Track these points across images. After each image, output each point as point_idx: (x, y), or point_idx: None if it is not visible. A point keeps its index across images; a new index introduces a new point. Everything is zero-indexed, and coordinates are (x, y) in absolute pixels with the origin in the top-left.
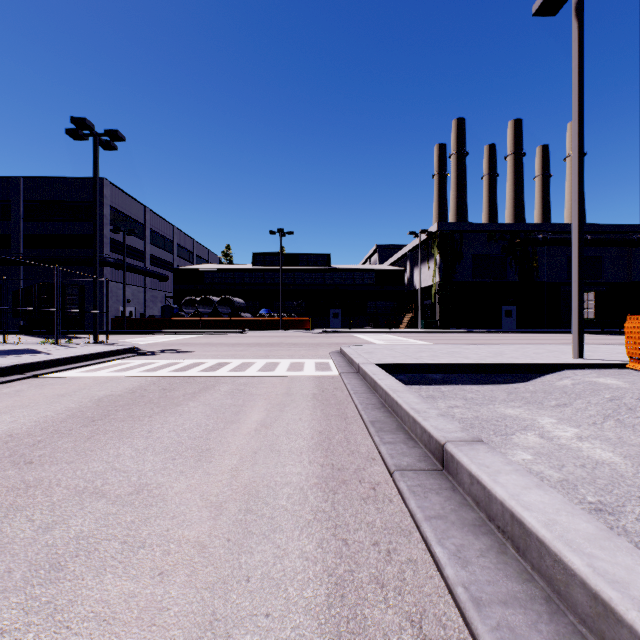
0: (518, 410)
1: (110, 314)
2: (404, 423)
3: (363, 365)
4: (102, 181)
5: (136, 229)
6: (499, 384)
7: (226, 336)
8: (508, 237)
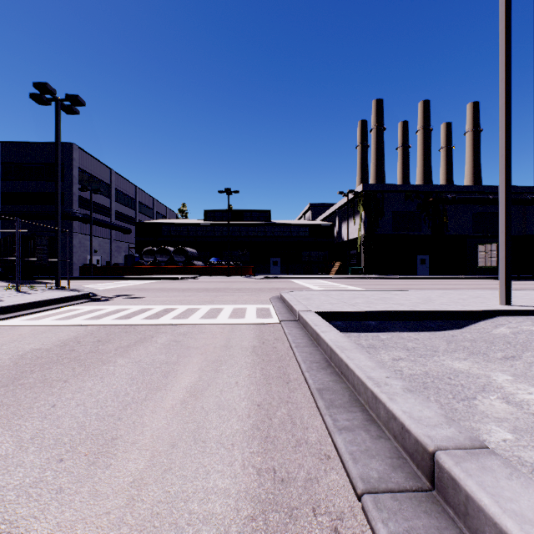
0: (466, 363)
1: (79, 262)
2: (358, 393)
3: (303, 313)
4: (71, 146)
5: (102, 188)
6: (434, 331)
7: (179, 281)
8: (422, 196)
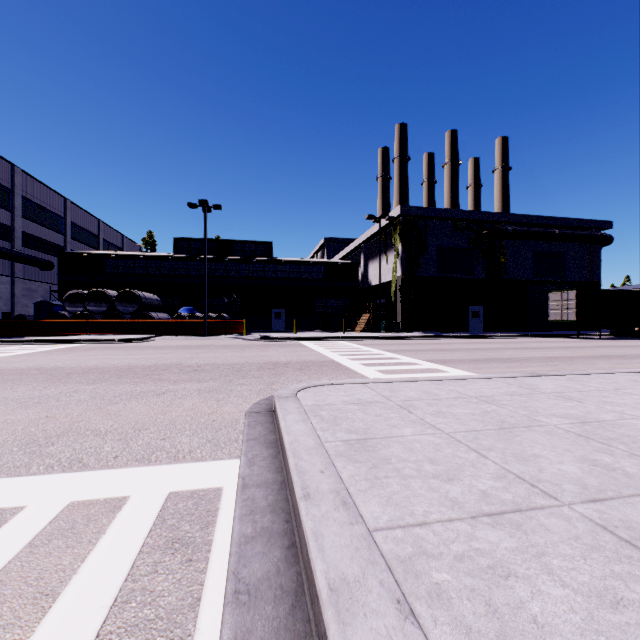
0: None
1: None
2: None
3: None
4: None
5: None
6: None
7: (107, 348)
8: (475, 227)
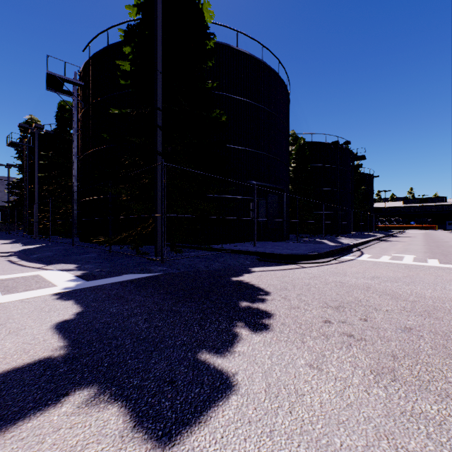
0: None
1: None
2: None
3: None
4: None
5: None
6: None
7: None
8: None
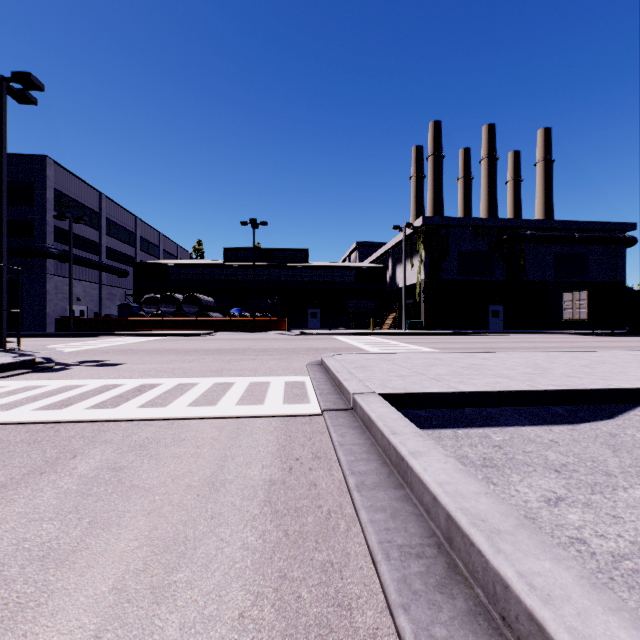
0: None
1: (54, 313)
2: None
3: (363, 400)
4: (44, 159)
5: (89, 217)
6: (571, 422)
7: (187, 339)
8: (495, 233)
